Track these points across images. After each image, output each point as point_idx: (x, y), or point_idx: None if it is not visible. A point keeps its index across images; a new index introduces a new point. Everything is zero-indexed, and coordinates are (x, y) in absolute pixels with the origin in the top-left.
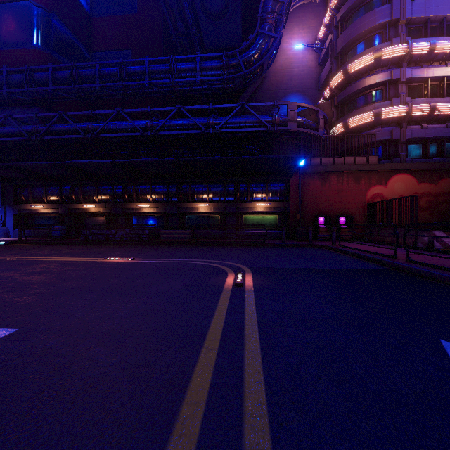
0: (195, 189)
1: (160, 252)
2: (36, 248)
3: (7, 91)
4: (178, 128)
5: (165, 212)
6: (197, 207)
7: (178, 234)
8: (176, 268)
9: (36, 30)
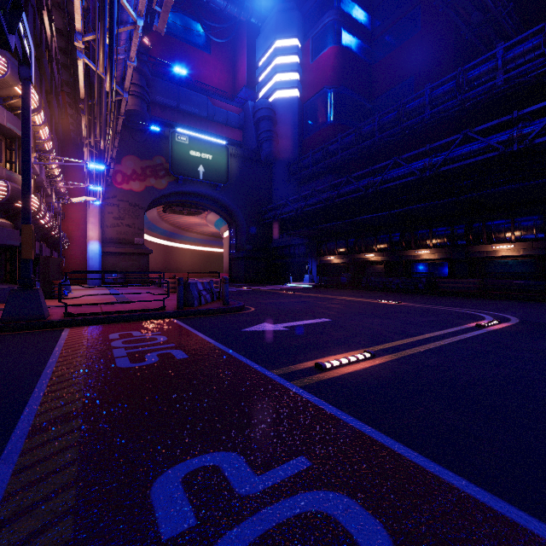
0: (492, 227)
1: (430, 300)
2: (331, 291)
3: (312, 169)
4: (464, 157)
5: (449, 258)
6: (494, 249)
7: (461, 284)
8: (433, 311)
9: (329, 109)
